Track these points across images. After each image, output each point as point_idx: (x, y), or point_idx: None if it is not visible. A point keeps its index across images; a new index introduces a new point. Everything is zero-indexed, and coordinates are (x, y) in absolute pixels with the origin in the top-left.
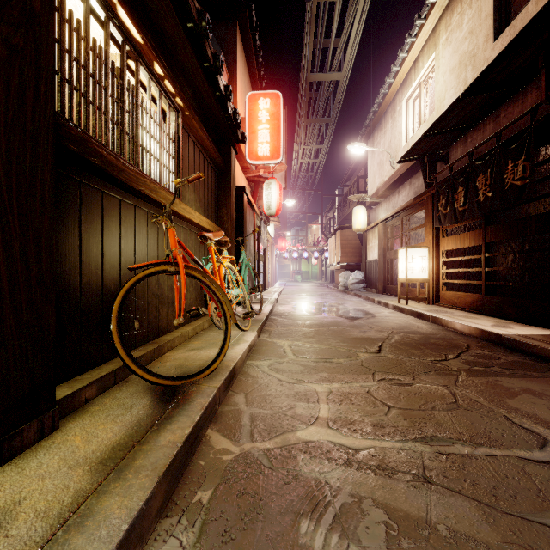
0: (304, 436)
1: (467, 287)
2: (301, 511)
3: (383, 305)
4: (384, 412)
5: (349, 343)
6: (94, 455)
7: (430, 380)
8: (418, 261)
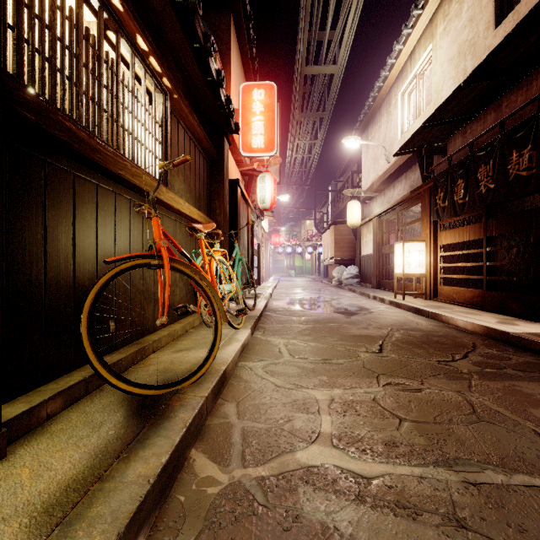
0: (305, 458)
1: (464, 282)
2: None
3: (379, 300)
4: (395, 425)
5: (348, 341)
6: (39, 499)
7: (441, 384)
8: (415, 256)
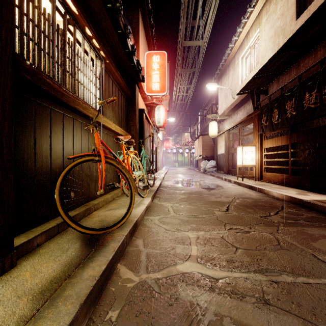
0: (182, 268)
1: (279, 170)
2: None
3: (228, 181)
4: (233, 251)
5: (208, 205)
6: (36, 287)
7: (261, 229)
8: (249, 154)
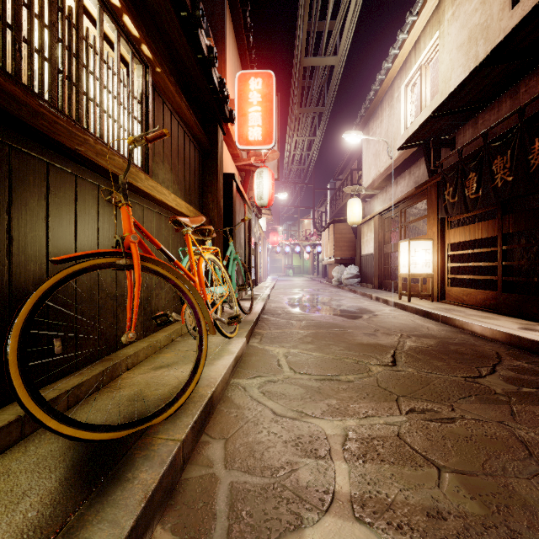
0: None
1: (473, 283)
2: None
3: (382, 302)
4: (434, 479)
5: (355, 351)
6: None
7: (477, 411)
8: (421, 255)
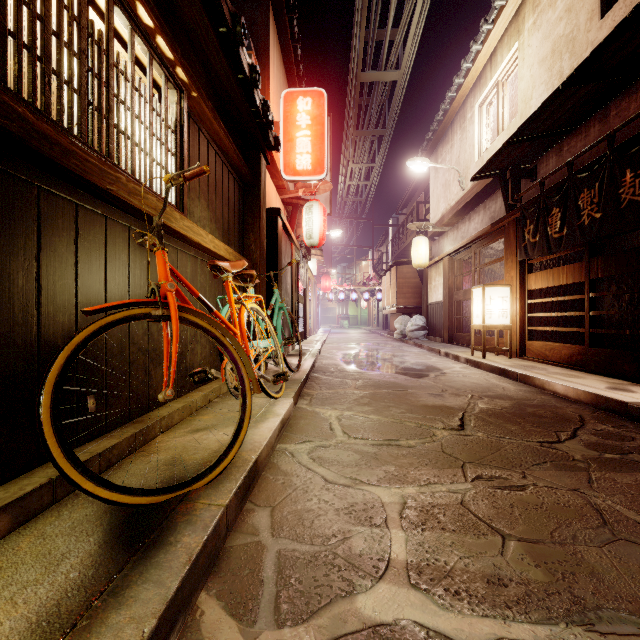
0: (370, 609)
1: (558, 336)
2: None
3: (452, 358)
4: (497, 547)
5: (418, 413)
6: None
7: (551, 478)
8: (497, 303)
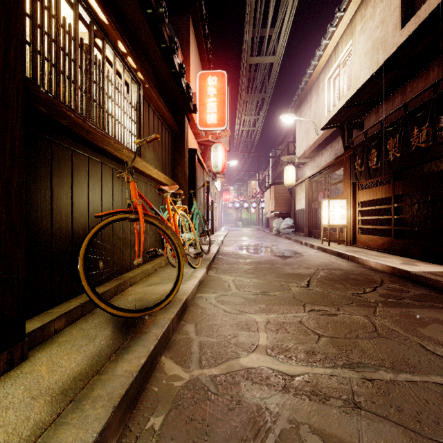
0: (246, 362)
1: (378, 231)
2: (244, 438)
3: (309, 246)
4: (315, 340)
5: (282, 278)
6: (56, 385)
7: (353, 311)
8: (338, 210)
